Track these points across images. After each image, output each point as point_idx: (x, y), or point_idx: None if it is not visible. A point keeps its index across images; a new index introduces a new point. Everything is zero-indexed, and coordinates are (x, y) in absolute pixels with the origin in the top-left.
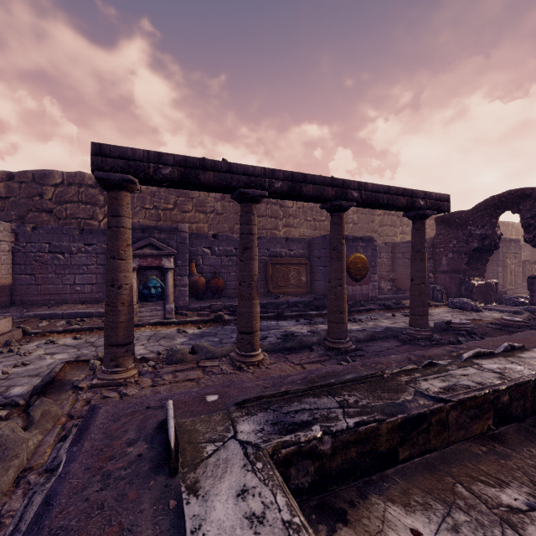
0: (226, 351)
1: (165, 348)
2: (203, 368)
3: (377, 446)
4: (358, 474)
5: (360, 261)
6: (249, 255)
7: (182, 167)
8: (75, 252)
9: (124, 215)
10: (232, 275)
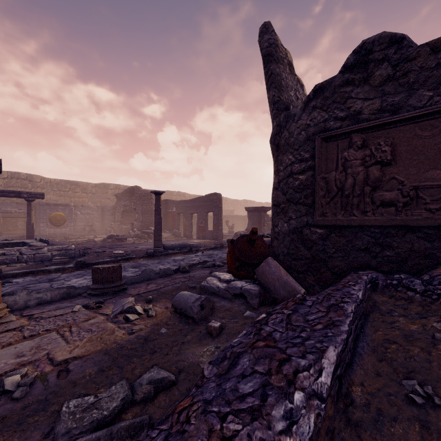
0: None
1: None
2: None
3: None
4: None
5: (59, 216)
6: None
7: None
8: None
9: None
10: None
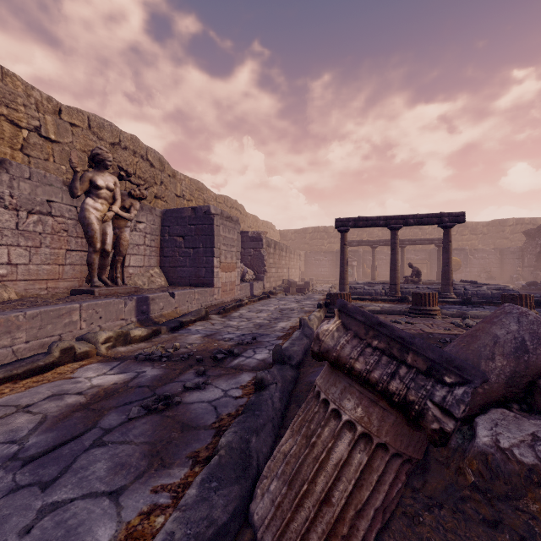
0: None
1: None
2: None
3: None
4: None
5: (454, 261)
6: (374, 261)
7: (358, 243)
8: (322, 260)
9: None
10: (383, 269)
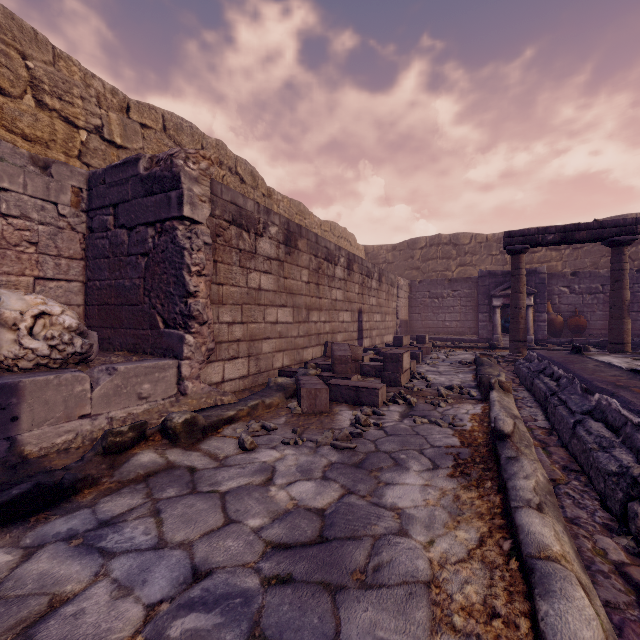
0: None
1: None
2: None
3: None
4: None
5: None
6: (620, 286)
7: (561, 232)
8: (445, 297)
9: (522, 268)
10: (597, 315)
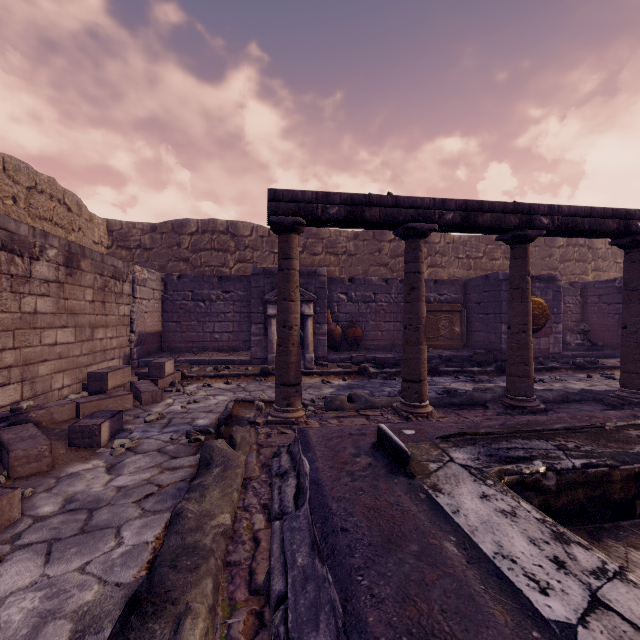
0: (385, 402)
1: (316, 397)
2: (366, 417)
3: (608, 494)
4: (586, 518)
5: (537, 307)
6: (417, 296)
7: (349, 205)
8: (214, 300)
9: (294, 257)
10: (370, 325)
